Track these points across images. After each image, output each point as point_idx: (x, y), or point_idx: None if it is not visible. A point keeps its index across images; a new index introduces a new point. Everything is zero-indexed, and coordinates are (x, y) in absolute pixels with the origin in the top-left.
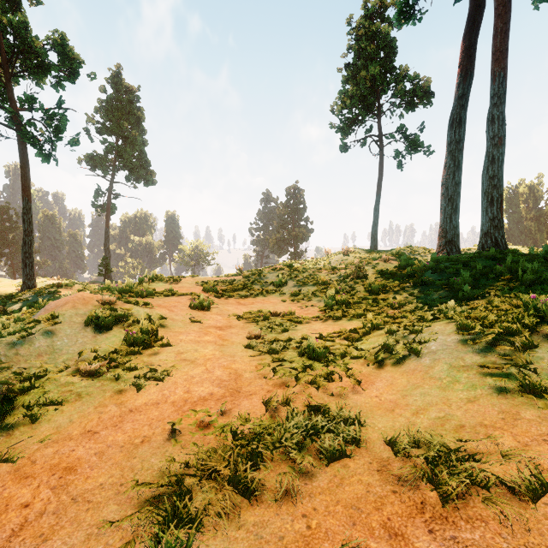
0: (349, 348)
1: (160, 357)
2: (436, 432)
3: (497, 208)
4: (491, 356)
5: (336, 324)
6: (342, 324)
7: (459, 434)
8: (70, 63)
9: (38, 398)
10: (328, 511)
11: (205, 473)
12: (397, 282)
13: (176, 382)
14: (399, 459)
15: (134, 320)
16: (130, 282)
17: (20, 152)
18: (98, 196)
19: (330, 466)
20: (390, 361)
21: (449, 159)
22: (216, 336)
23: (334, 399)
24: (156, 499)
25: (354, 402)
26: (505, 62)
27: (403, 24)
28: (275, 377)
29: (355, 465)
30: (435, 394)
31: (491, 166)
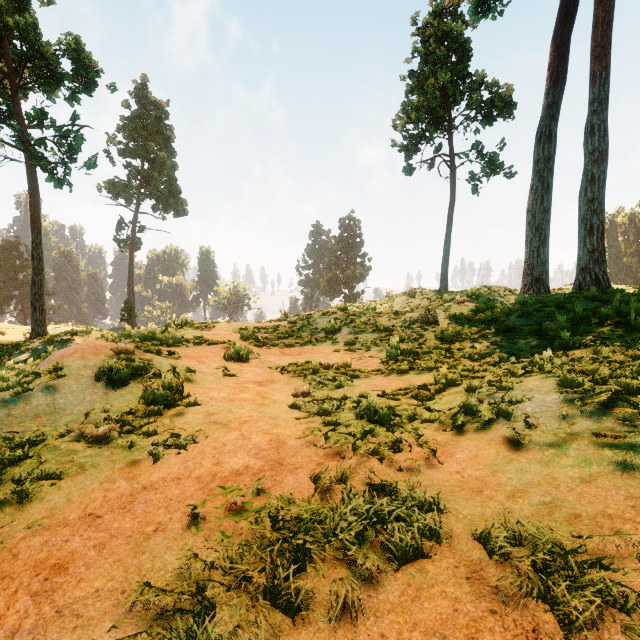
0: (419, 409)
1: (185, 419)
2: (543, 525)
3: (597, 238)
4: (606, 421)
5: (401, 378)
6: (409, 378)
7: (574, 527)
8: (86, 72)
9: (30, 470)
10: (401, 639)
11: (235, 578)
12: (475, 328)
13: (204, 451)
14: (495, 562)
15: (155, 373)
16: (154, 328)
17: (28, 177)
18: (121, 229)
19: (401, 570)
20: (472, 426)
21: (536, 181)
22: (254, 393)
23: (403, 475)
24: (167, 615)
25: (428, 480)
26: (608, 59)
27: (481, 18)
28: (327, 445)
29: (436, 569)
30: (535, 470)
31: (591, 187)
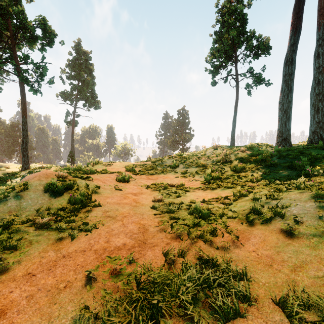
0: (225, 210)
1: (92, 214)
2: (323, 295)
3: (321, 115)
4: None
5: (213, 192)
6: (217, 192)
7: None
8: (49, 35)
9: (1, 244)
10: None
11: None
12: (253, 164)
13: (100, 233)
14: (293, 323)
15: (77, 188)
16: (80, 164)
17: (20, 89)
18: (68, 116)
19: None
20: (258, 221)
21: (284, 86)
22: (131, 199)
23: (219, 252)
24: None
25: (236, 256)
26: None
27: None
28: (172, 231)
29: None
30: (307, 252)
31: (317, 86)
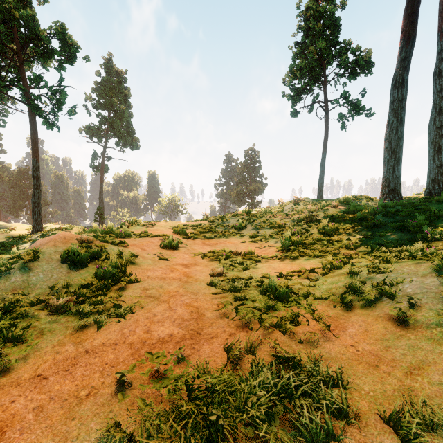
0: (311, 288)
1: (126, 293)
2: None
3: None
4: None
5: (293, 263)
6: (300, 263)
7: None
8: (69, 48)
9: (0, 334)
10: None
11: None
12: (349, 224)
13: (138, 320)
14: None
15: (107, 258)
16: (111, 224)
17: (30, 122)
18: (95, 159)
19: None
20: (357, 303)
21: (392, 116)
22: (181, 273)
23: (303, 347)
24: None
25: (327, 353)
26: None
27: None
28: (237, 317)
29: None
30: (427, 348)
31: (439, 117)
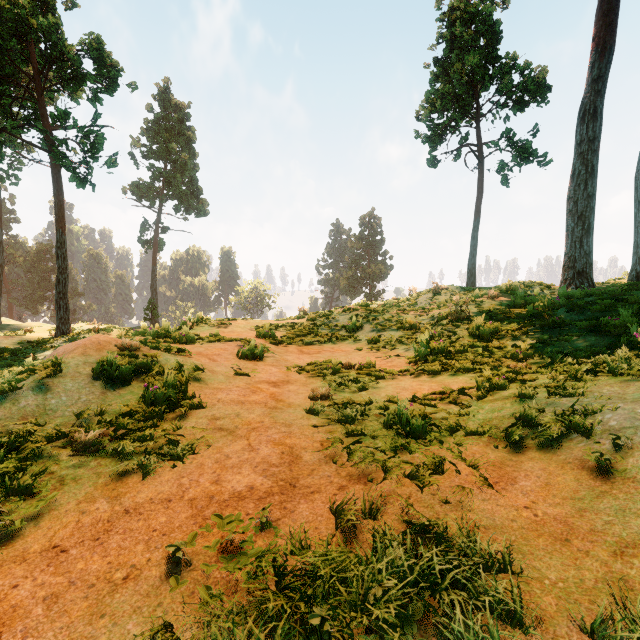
0: (460, 418)
1: (187, 424)
2: None
3: None
4: None
5: (433, 380)
6: (443, 380)
7: None
8: (108, 72)
9: (2, 484)
10: None
11: None
12: (515, 324)
13: (203, 464)
14: None
15: (159, 372)
16: (167, 324)
17: (53, 178)
18: (145, 230)
19: None
20: (532, 442)
21: (578, 164)
22: (267, 394)
23: (452, 509)
24: None
25: (488, 518)
26: None
27: None
28: (350, 462)
29: None
30: None
31: None
